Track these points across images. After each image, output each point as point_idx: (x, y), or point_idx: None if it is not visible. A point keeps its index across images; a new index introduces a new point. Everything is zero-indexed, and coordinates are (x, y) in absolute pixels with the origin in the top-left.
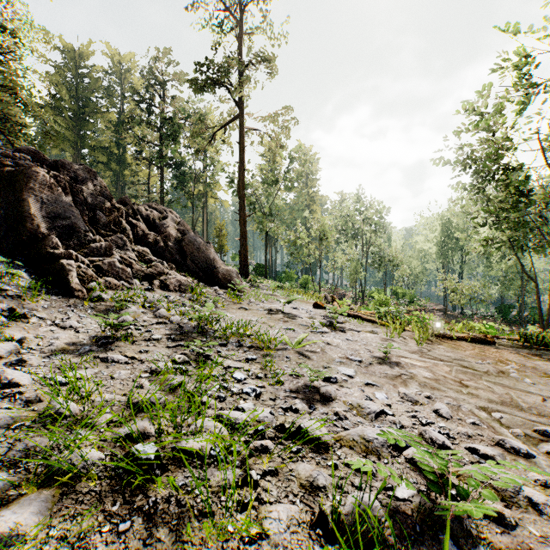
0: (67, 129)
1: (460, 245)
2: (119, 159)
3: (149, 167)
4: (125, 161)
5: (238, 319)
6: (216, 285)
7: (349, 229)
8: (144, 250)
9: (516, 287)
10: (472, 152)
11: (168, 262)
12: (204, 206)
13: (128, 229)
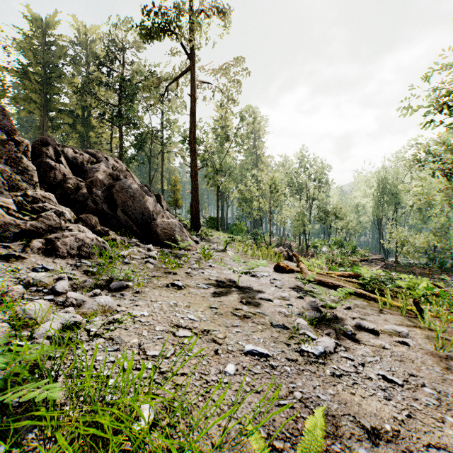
0: (34, 92)
1: (396, 199)
2: (84, 122)
3: (111, 128)
4: (90, 124)
5: (150, 323)
6: (153, 242)
7: (294, 185)
8: (45, 196)
9: (452, 238)
10: (445, 91)
11: (90, 213)
12: (162, 165)
13: (32, 168)
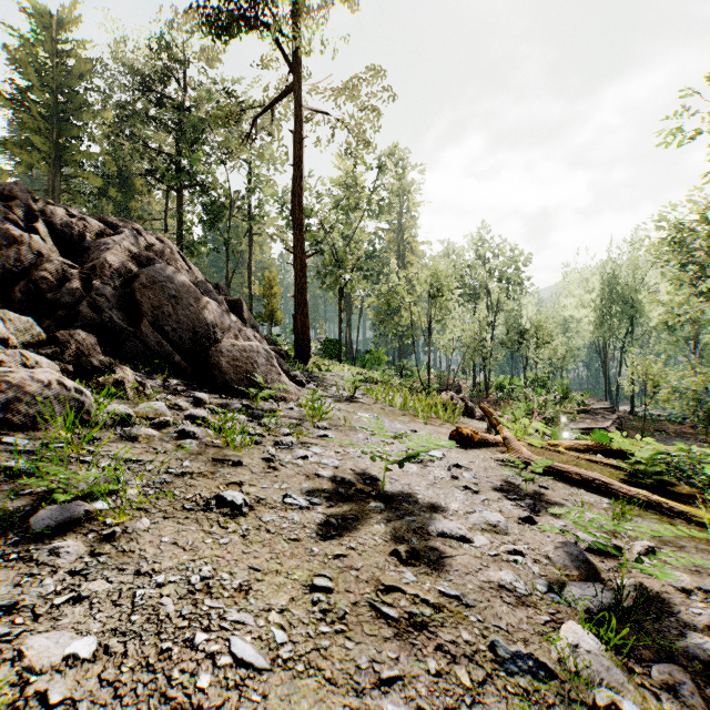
0: (39, 134)
1: (633, 311)
2: (123, 184)
3: (166, 193)
4: (132, 188)
5: None
6: (213, 385)
7: (465, 287)
8: None
9: None
10: None
11: (85, 328)
12: (250, 254)
13: None
